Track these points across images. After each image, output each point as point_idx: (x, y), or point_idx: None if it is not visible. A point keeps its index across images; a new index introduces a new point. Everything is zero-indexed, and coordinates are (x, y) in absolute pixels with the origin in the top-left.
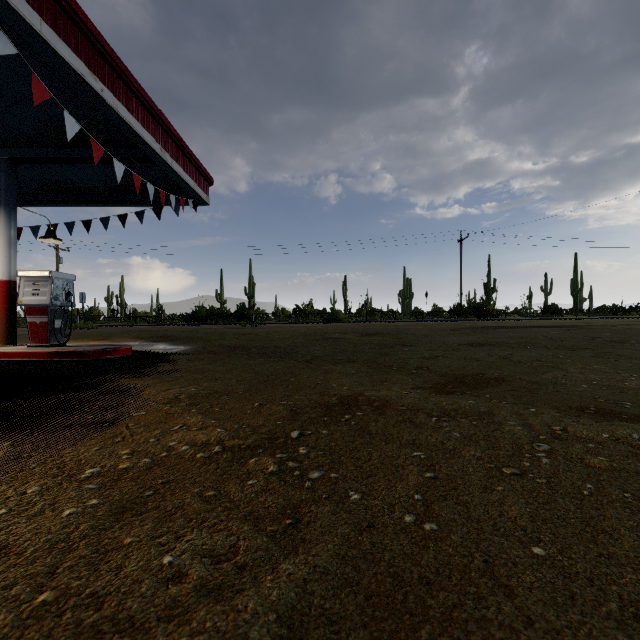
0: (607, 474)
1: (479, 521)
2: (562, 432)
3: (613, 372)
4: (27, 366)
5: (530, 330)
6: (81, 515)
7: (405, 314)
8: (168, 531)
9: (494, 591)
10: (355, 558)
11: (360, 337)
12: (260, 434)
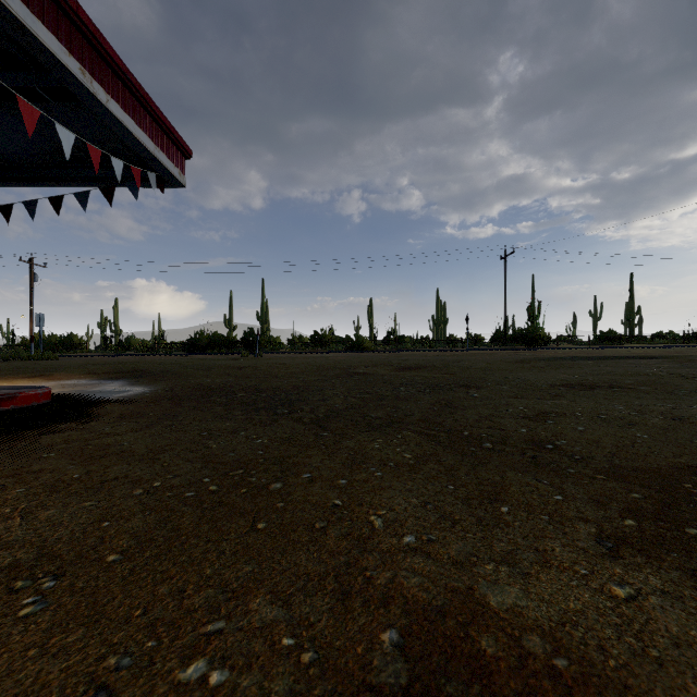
0: None
1: None
2: None
3: None
4: None
5: (625, 362)
6: None
7: (439, 342)
8: None
9: None
10: None
11: (396, 372)
12: None
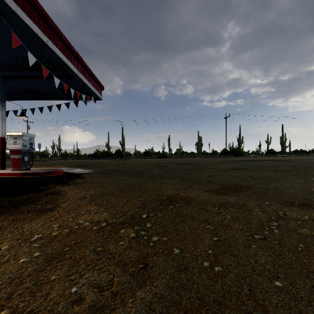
0: (310, 238)
1: (244, 265)
2: (283, 215)
3: (305, 183)
4: (10, 180)
5: (261, 162)
6: (29, 262)
7: (198, 154)
8: (75, 272)
9: (256, 309)
10: (178, 288)
11: (177, 165)
12: (126, 216)
